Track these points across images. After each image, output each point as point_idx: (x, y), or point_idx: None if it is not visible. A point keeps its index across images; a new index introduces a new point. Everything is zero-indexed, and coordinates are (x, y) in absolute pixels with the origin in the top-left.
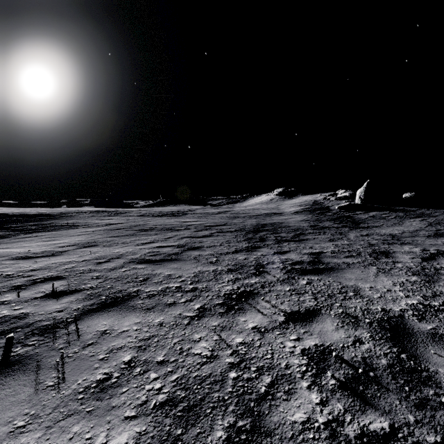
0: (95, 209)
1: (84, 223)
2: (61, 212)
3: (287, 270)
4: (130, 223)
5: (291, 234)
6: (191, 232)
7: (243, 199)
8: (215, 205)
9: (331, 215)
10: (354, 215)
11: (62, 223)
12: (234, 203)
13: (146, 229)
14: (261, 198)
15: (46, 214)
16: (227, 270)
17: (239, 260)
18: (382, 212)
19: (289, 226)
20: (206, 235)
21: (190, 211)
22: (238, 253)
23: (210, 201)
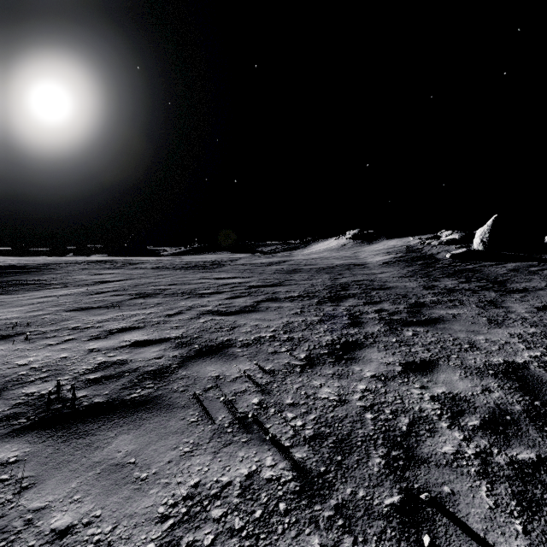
0: (100, 258)
1: (65, 279)
2: (44, 263)
3: (510, 483)
4: (131, 281)
5: (401, 304)
6: (222, 300)
7: (304, 245)
8: (266, 253)
9: (443, 267)
10: (483, 268)
11: (28, 281)
12: (291, 250)
13: (149, 292)
14: (328, 243)
15: (20, 265)
16: (295, 489)
17: (324, 407)
18: (527, 263)
19: (388, 287)
20: (246, 307)
21: (230, 261)
22: (315, 370)
23: (260, 247)
